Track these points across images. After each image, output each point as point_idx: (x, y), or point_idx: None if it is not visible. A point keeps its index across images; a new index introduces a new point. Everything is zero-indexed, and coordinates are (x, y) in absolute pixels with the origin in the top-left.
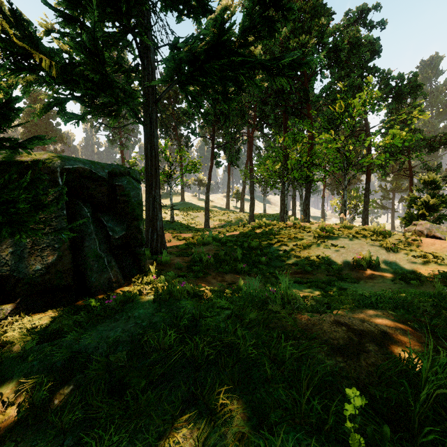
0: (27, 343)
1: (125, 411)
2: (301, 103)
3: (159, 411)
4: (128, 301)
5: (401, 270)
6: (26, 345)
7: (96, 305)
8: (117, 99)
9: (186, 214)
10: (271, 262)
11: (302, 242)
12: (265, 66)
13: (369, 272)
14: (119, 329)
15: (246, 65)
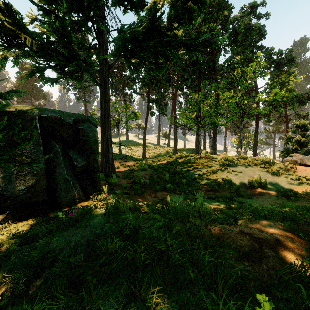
0: (11, 246)
1: (80, 304)
2: (210, 71)
3: (106, 305)
4: (86, 213)
5: (283, 189)
6: (10, 247)
7: (63, 217)
8: (81, 67)
9: (129, 149)
10: (189, 183)
11: (211, 169)
12: (185, 43)
13: (260, 190)
14: (79, 235)
15: (172, 43)
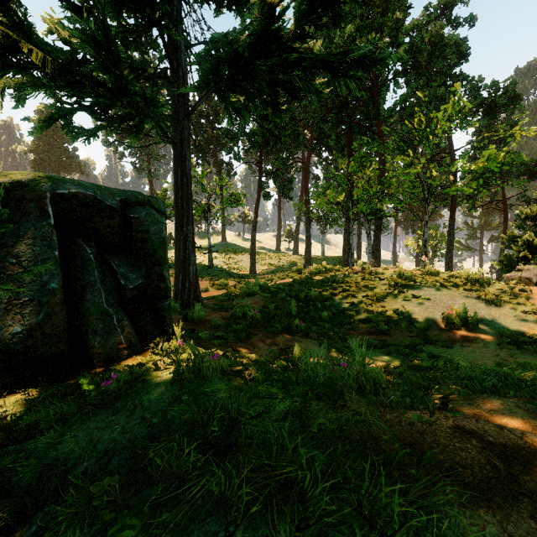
0: None
1: None
2: (369, 119)
3: None
4: (137, 380)
5: (508, 330)
6: None
7: (89, 387)
8: (137, 109)
9: (227, 257)
10: (335, 319)
11: (375, 293)
12: (327, 64)
13: (465, 332)
14: (118, 427)
15: (303, 64)
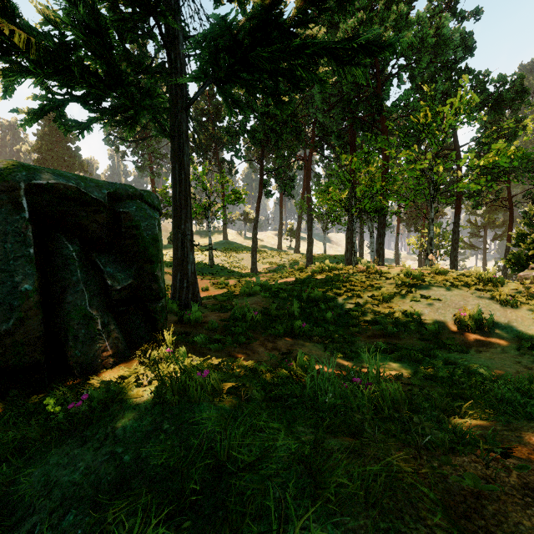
0: None
1: None
2: (373, 115)
3: None
4: (114, 400)
5: (527, 334)
6: None
7: (55, 410)
8: (132, 100)
9: (229, 256)
10: (339, 320)
11: (381, 293)
12: (331, 51)
13: (480, 335)
14: (81, 465)
15: (306, 51)
